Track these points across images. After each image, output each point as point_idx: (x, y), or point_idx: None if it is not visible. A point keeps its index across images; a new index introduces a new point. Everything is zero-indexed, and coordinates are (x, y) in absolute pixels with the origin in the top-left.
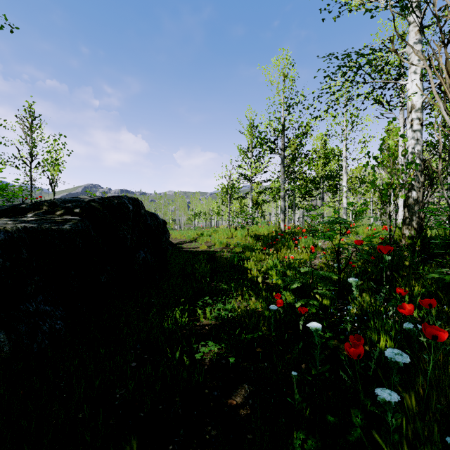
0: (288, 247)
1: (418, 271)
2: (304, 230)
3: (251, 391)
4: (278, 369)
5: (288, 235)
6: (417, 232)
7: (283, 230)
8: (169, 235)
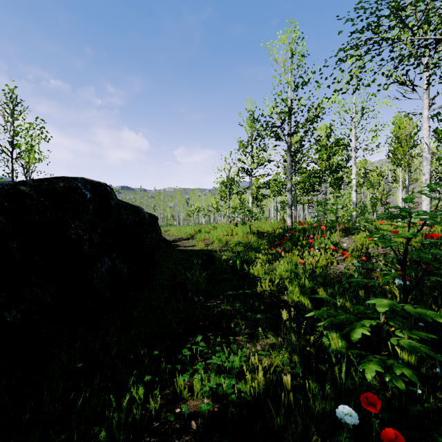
0: (300, 247)
1: None
2: (323, 227)
3: None
4: None
5: (298, 233)
6: None
7: (290, 227)
8: (161, 232)
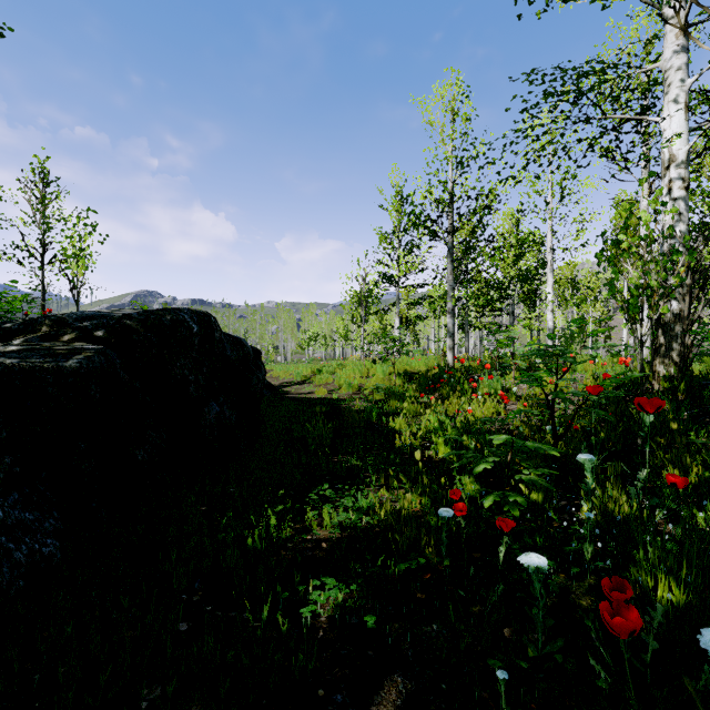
0: (461, 393)
1: (697, 441)
2: (488, 365)
3: (409, 692)
4: (460, 645)
5: (460, 374)
6: (679, 369)
7: (452, 365)
8: (266, 372)
